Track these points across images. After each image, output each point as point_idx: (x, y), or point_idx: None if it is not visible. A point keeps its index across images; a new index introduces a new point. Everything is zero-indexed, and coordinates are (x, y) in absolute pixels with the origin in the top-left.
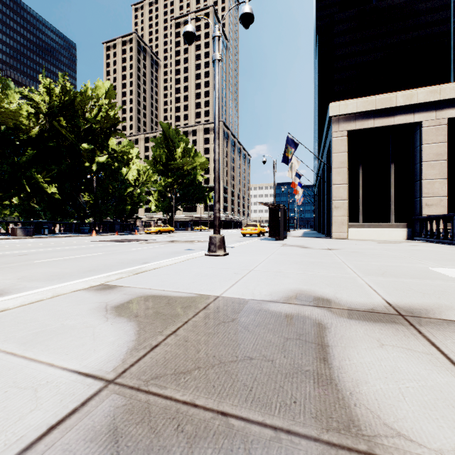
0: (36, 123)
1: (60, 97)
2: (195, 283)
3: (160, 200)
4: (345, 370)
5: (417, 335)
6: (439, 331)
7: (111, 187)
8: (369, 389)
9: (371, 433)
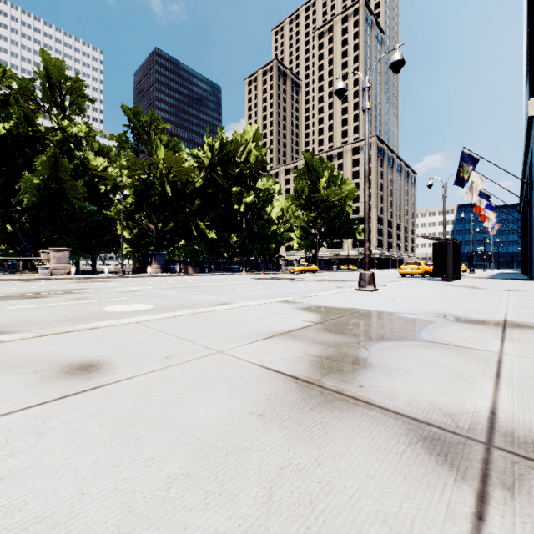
0: (199, 175)
1: (218, 150)
2: (349, 303)
3: (302, 237)
4: (430, 331)
5: (499, 329)
6: (520, 330)
7: (255, 226)
8: (437, 334)
9: (425, 338)
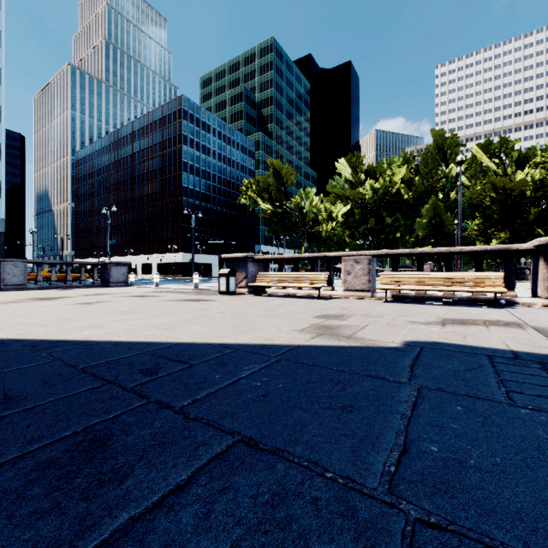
0: None
1: None
2: None
3: None
4: None
5: None
6: None
7: None
8: None
9: None
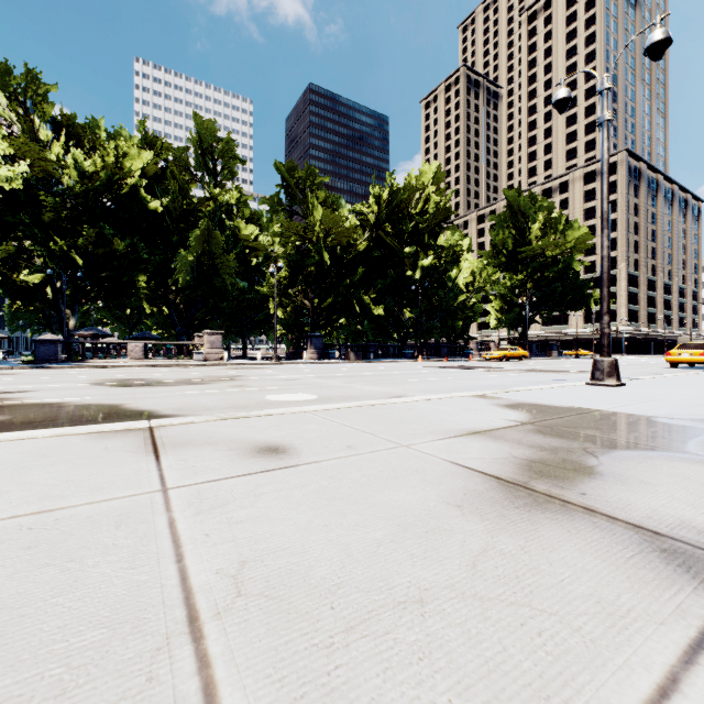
0: (362, 235)
1: (386, 201)
2: (574, 402)
3: (503, 310)
4: None
5: None
6: None
7: (435, 297)
8: None
9: (692, 450)
